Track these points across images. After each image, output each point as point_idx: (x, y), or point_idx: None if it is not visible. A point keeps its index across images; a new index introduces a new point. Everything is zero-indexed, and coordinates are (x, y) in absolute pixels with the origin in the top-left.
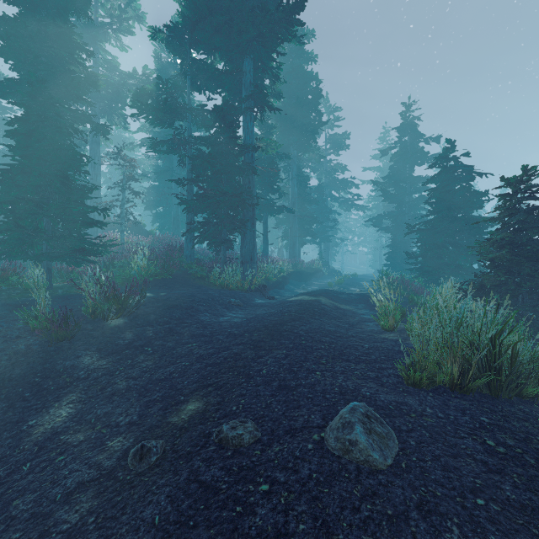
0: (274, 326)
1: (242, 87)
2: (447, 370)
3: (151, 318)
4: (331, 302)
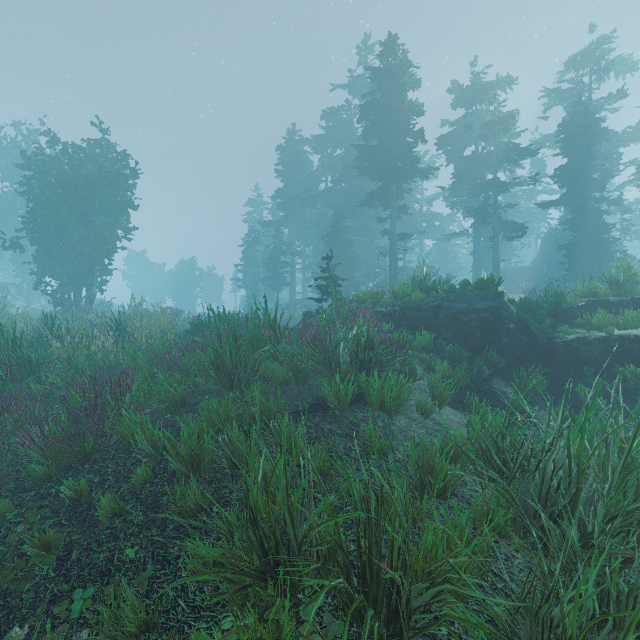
0: None
1: None
2: None
3: None
4: None
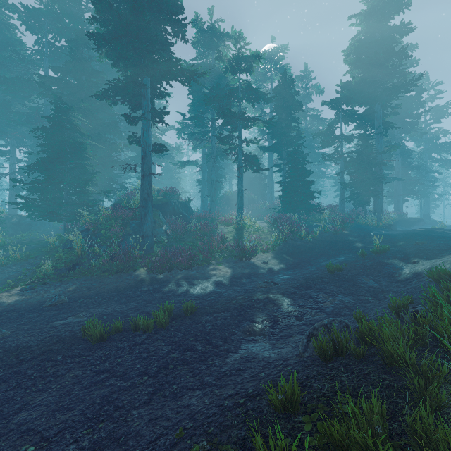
0: (414, 233)
1: (374, 119)
2: None
3: (357, 231)
4: (439, 230)
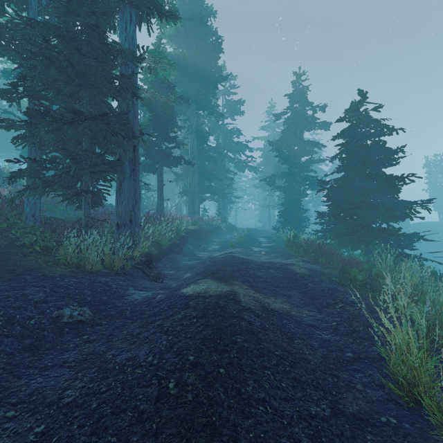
0: None
1: None
2: None
3: None
4: (254, 296)
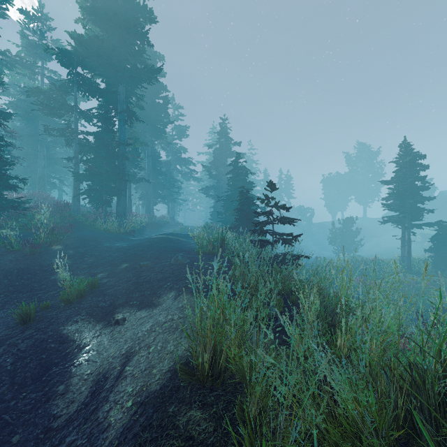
0: (148, 245)
1: (118, 102)
2: (208, 249)
3: (77, 245)
4: (175, 237)
